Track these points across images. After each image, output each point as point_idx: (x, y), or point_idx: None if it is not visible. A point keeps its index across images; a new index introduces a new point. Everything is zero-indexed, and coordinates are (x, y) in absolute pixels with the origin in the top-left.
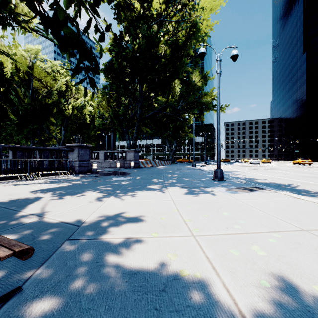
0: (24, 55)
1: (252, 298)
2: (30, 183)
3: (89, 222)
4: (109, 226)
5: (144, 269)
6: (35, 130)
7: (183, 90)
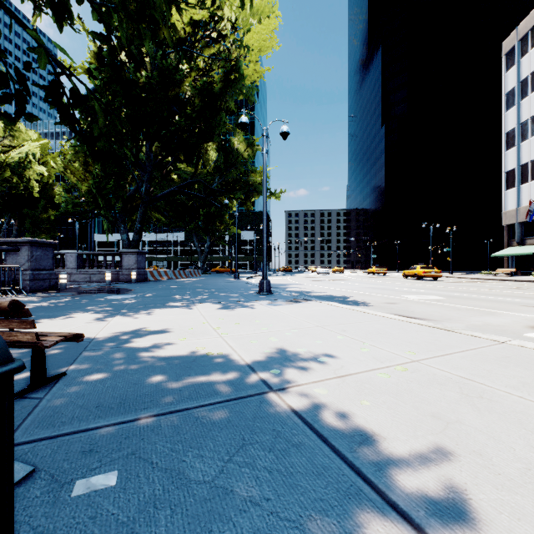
0: None
1: (255, 357)
2: None
3: (101, 338)
4: (129, 339)
5: (176, 356)
6: None
7: (220, 161)
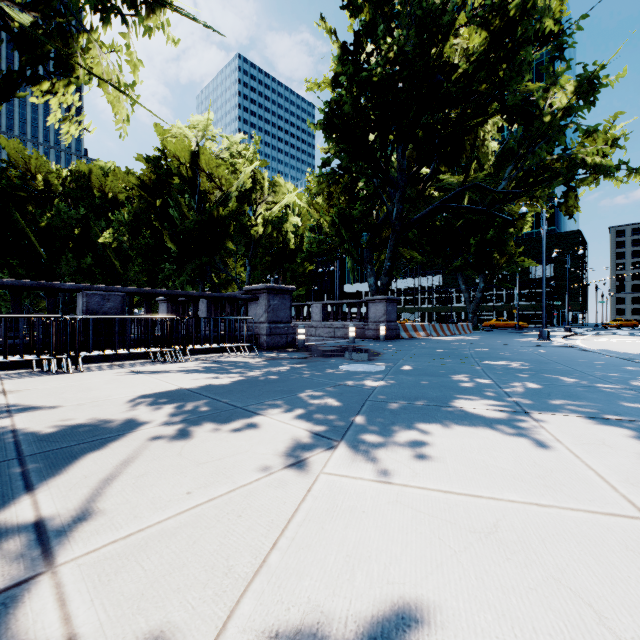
0: (187, 137)
1: None
2: (164, 369)
3: None
4: None
5: None
6: (203, 268)
7: (514, 140)
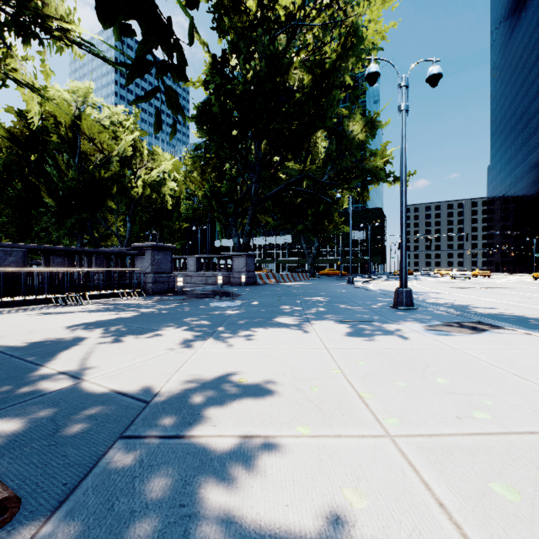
0: (66, 100)
1: None
2: (71, 310)
3: (166, 395)
4: (207, 406)
5: (293, 535)
6: (83, 223)
7: (331, 148)
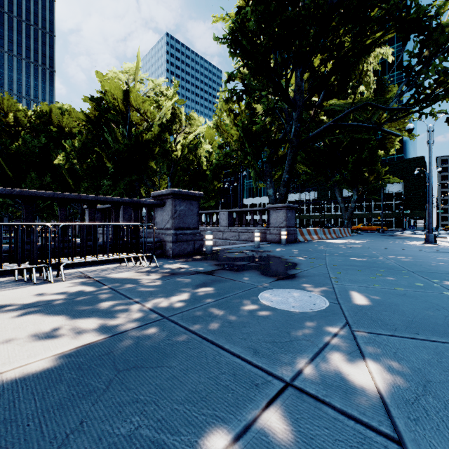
0: (120, 79)
1: None
2: None
3: None
4: None
5: None
6: (133, 184)
7: (409, 57)
